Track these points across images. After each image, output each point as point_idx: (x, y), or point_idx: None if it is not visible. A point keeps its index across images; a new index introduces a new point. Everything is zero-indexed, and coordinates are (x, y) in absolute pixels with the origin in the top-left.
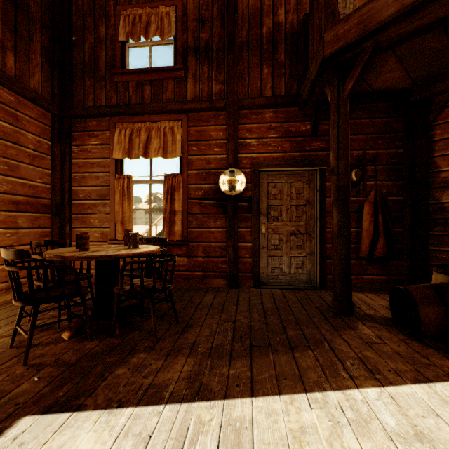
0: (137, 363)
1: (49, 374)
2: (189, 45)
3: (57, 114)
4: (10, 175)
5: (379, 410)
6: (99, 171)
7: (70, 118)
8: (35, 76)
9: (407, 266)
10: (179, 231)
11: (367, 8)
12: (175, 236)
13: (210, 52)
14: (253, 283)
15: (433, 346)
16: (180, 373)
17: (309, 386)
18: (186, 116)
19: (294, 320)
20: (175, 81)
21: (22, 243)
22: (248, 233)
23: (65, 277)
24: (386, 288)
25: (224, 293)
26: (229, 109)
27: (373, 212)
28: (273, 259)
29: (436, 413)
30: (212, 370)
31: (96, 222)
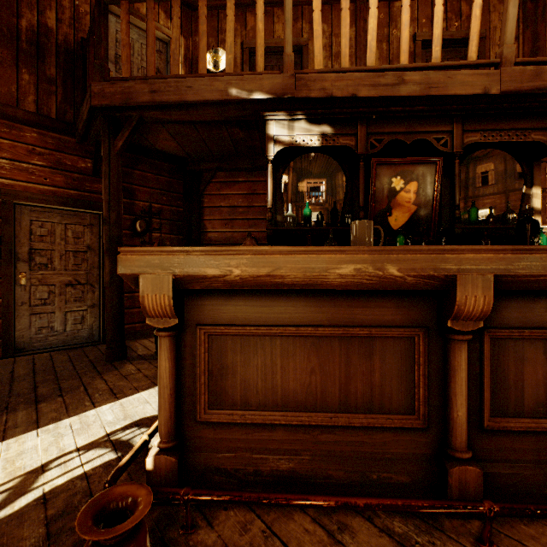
0: None
1: None
2: None
3: None
4: None
5: (105, 415)
6: None
7: None
8: None
9: None
10: None
11: (130, 84)
12: None
13: None
14: (4, 351)
15: None
16: None
17: (44, 424)
18: None
19: (54, 378)
20: None
21: None
22: None
23: None
24: None
25: None
26: None
27: None
28: (39, 318)
29: (148, 401)
30: None
31: None
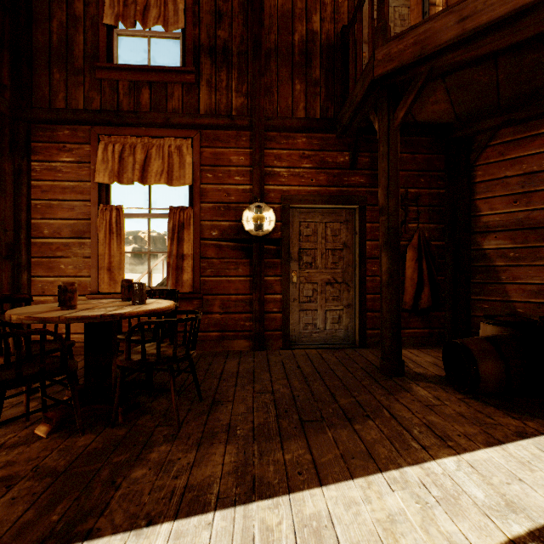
0: (159, 459)
1: (28, 490)
2: (202, 43)
3: (9, 115)
4: None
5: (463, 482)
6: (75, 199)
7: (29, 122)
8: None
9: (449, 318)
10: (189, 280)
11: (425, 27)
12: (183, 287)
13: (229, 55)
14: (283, 343)
15: (492, 404)
16: (223, 466)
17: (382, 464)
18: (198, 134)
19: (342, 385)
20: (183, 86)
21: None
22: (277, 283)
23: (34, 347)
24: (429, 343)
25: (249, 357)
26: (254, 129)
27: (417, 258)
28: (305, 314)
29: (519, 478)
30: (262, 458)
31: (69, 269)
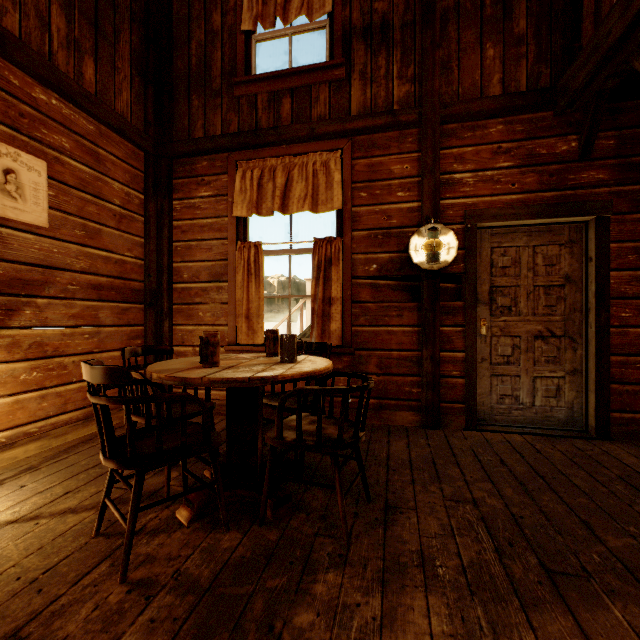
0: (328, 597)
1: (168, 611)
2: (353, 24)
3: (152, 153)
4: (88, 245)
5: None
6: (212, 237)
7: (170, 158)
8: (122, 94)
9: None
10: (337, 330)
11: None
12: (330, 339)
13: (389, 32)
14: (467, 421)
15: None
16: None
17: None
18: (349, 142)
19: (595, 507)
20: (330, 86)
21: (104, 349)
22: (458, 336)
23: (174, 408)
24: None
25: (421, 438)
26: (424, 123)
27: None
28: (501, 381)
29: None
30: (499, 639)
31: (207, 317)
